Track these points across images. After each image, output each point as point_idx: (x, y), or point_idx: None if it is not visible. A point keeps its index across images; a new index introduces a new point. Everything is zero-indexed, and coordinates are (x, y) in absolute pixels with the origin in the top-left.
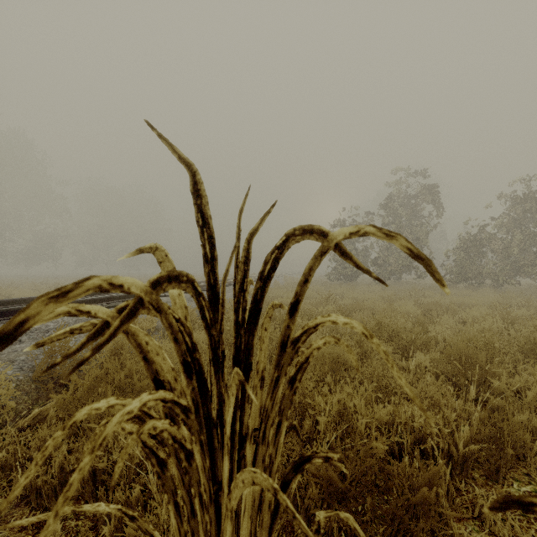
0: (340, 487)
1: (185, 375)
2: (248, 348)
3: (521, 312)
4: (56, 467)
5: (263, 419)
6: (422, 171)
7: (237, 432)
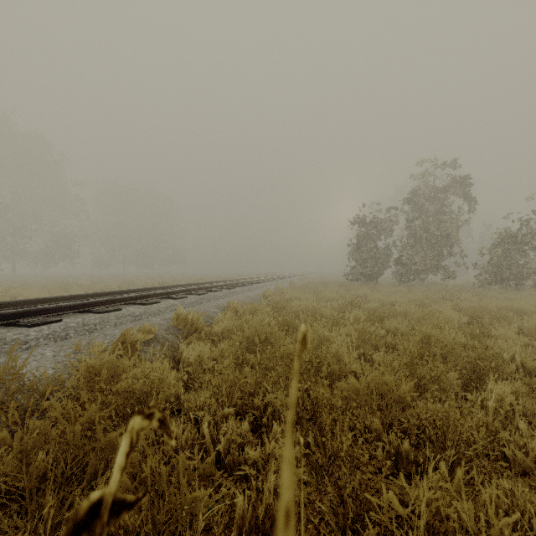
0: None
1: None
2: None
3: None
4: None
5: None
6: (451, 162)
7: None
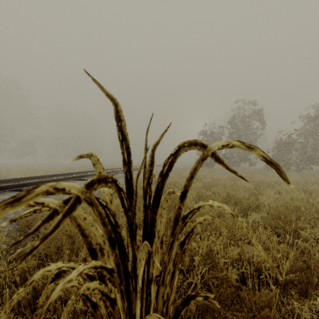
0: (210, 307)
1: (110, 247)
2: (153, 222)
3: (314, 187)
4: (30, 288)
5: (163, 269)
6: (253, 101)
7: (145, 279)
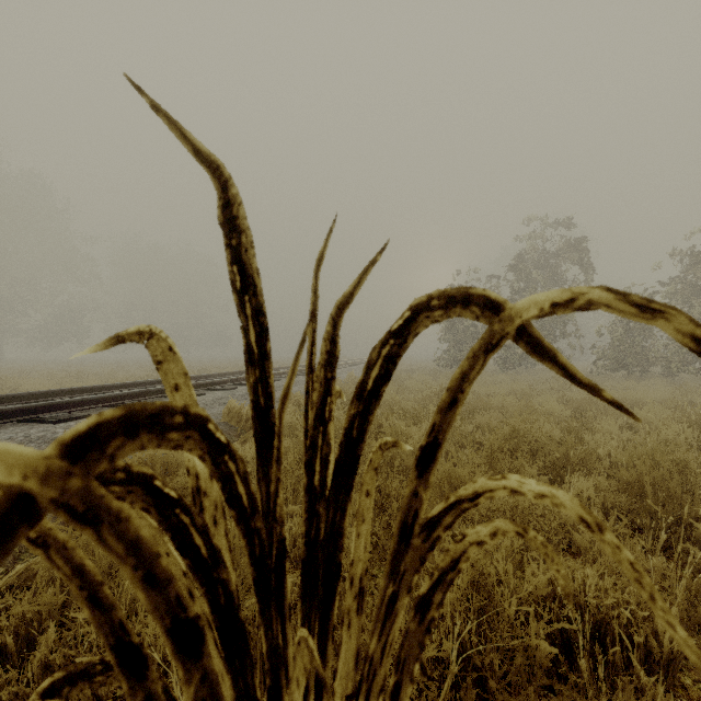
0: None
1: (178, 656)
2: (334, 534)
3: None
4: (35, 667)
5: (364, 677)
6: (565, 220)
7: None
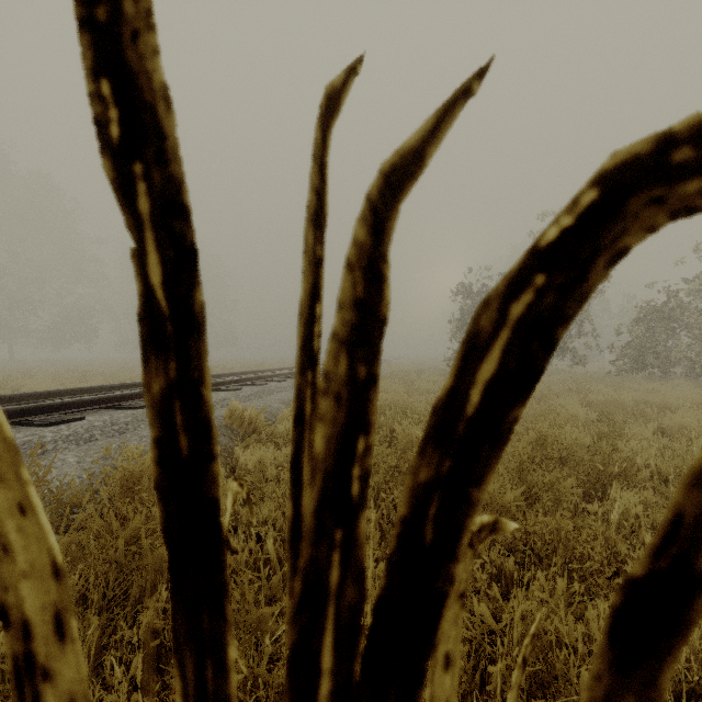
0: None
1: None
2: None
3: None
4: None
5: None
6: None
7: None
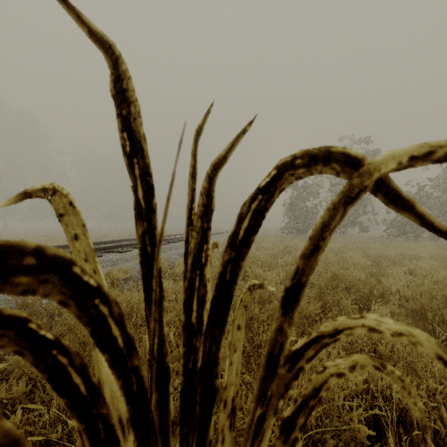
0: None
1: None
2: (210, 363)
3: None
4: None
5: None
6: (365, 138)
7: None
